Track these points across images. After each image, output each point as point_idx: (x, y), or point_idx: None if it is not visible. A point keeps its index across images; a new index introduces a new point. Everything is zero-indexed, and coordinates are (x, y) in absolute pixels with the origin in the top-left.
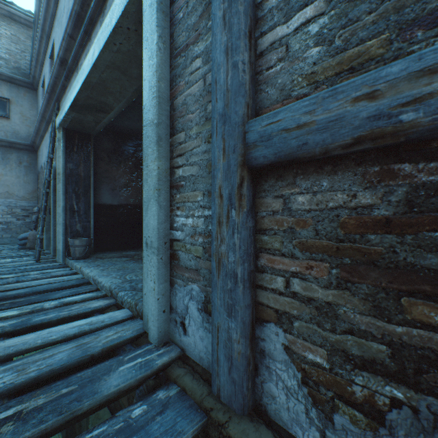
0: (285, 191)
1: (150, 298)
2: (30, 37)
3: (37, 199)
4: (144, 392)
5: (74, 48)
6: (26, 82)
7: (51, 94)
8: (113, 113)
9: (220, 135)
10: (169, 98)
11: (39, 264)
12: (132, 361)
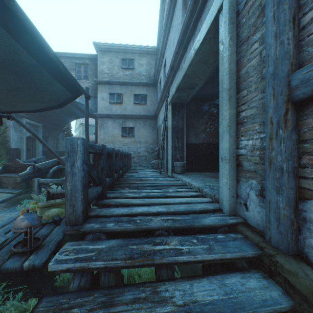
0: None
1: (224, 188)
2: (154, 59)
3: (157, 143)
4: (222, 231)
5: (178, 59)
6: (152, 83)
7: (165, 87)
8: (197, 88)
9: (271, 86)
10: (235, 71)
11: (161, 175)
12: (215, 217)
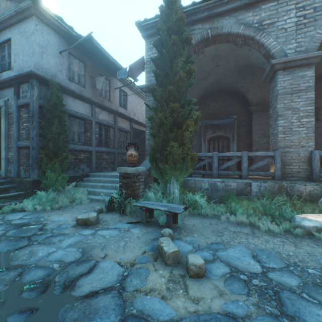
0: (23, 150)
1: (3, 168)
2: None
3: None
4: (2, 180)
5: None
6: None
7: None
8: None
9: (15, 142)
10: (8, 131)
11: None
12: None
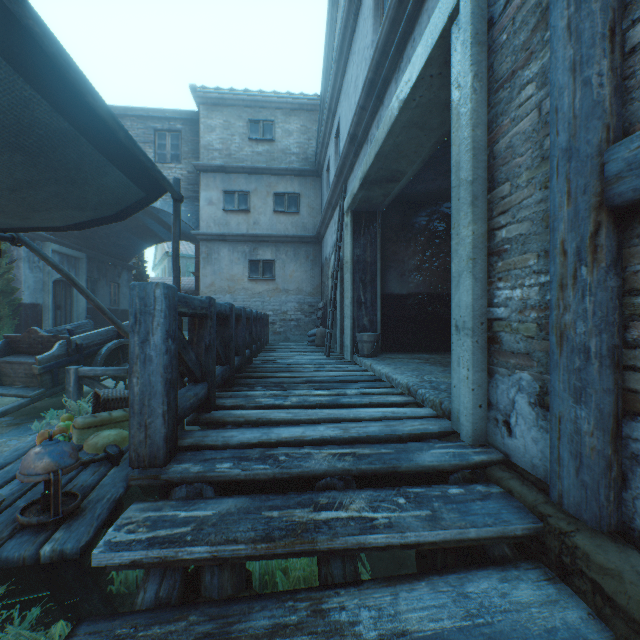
0: None
1: (462, 388)
2: (315, 121)
3: (321, 294)
4: (459, 480)
5: (364, 120)
6: (312, 171)
7: (339, 177)
8: (405, 180)
9: (562, 175)
10: (486, 145)
11: (329, 359)
12: (443, 448)
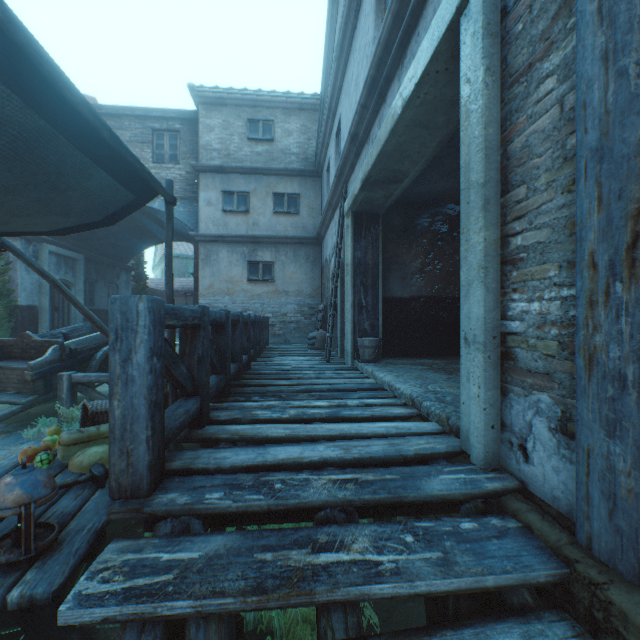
0: None
1: (472, 406)
2: (315, 121)
3: (321, 296)
4: (471, 511)
5: (365, 119)
6: (312, 171)
7: (339, 178)
8: (407, 181)
9: (592, 179)
10: (499, 144)
11: (330, 364)
12: (452, 473)
